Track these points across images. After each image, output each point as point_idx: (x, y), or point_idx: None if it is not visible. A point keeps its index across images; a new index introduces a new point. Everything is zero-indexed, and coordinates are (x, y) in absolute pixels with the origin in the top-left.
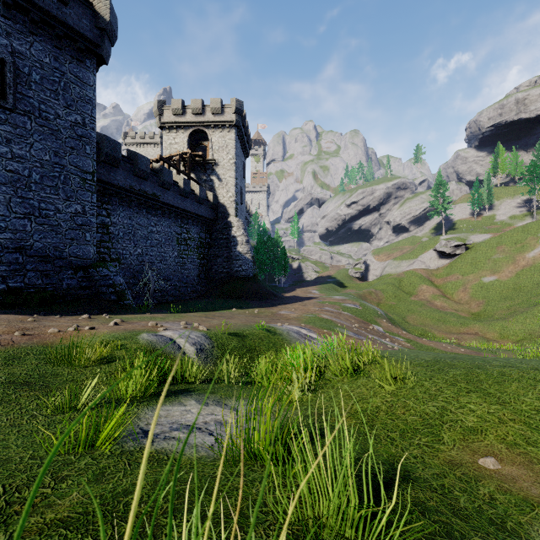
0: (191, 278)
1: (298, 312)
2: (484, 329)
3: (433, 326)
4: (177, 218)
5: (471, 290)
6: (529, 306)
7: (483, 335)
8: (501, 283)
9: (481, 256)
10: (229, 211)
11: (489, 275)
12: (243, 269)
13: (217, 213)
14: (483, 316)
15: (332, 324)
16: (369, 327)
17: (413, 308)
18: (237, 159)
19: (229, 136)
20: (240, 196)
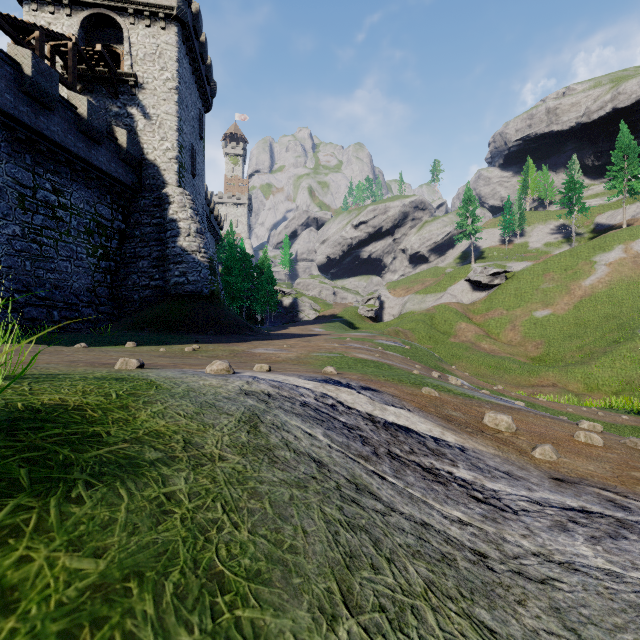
0: (70, 293)
1: (297, 350)
2: (563, 378)
3: (494, 377)
4: (19, 147)
5: (522, 328)
6: (609, 345)
7: (565, 387)
8: (558, 317)
9: (526, 285)
10: (166, 176)
11: (541, 308)
12: (189, 280)
13: (140, 177)
14: (548, 361)
15: (398, 371)
16: (451, 379)
17: (457, 352)
18: (183, 87)
19: (164, 36)
20: (190, 159)
